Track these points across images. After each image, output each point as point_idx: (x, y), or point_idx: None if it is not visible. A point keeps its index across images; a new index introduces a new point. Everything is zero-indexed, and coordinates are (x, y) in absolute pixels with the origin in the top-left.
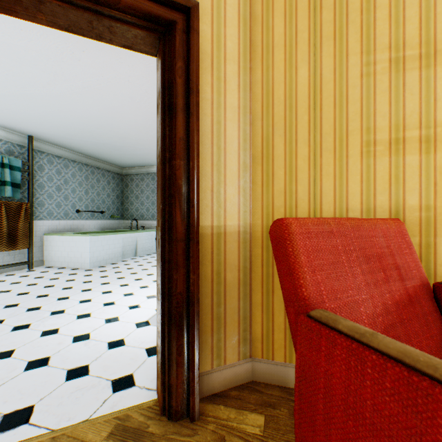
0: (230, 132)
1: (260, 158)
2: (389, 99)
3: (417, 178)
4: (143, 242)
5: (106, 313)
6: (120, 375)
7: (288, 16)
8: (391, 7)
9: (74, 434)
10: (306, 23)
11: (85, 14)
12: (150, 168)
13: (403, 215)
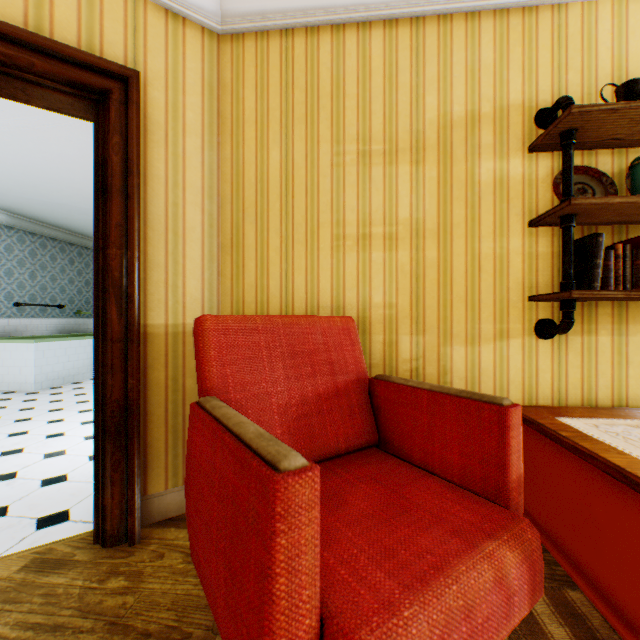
0: (191, 217)
1: (230, 247)
2: (357, 192)
3: (382, 275)
4: None
5: (47, 446)
6: (51, 512)
7: (260, 90)
8: (359, 98)
9: None
10: (278, 101)
11: None
12: None
13: (370, 312)
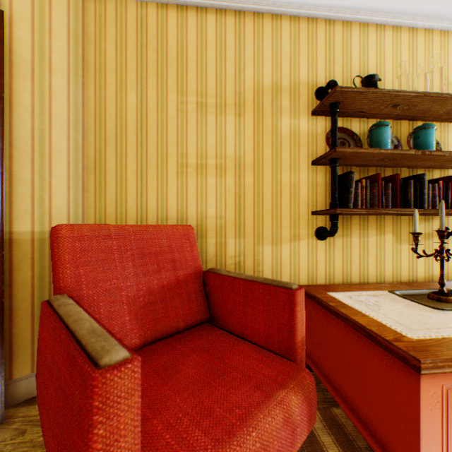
0: (57, 141)
1: (94, 168)
2: (197, 133)
3: (215, 195)
4: None
5: None
6: None
7: (119, 45)
8: (198, 63)
9: None
10: (135, 56)
11: None
12: None
13: (206, 222)
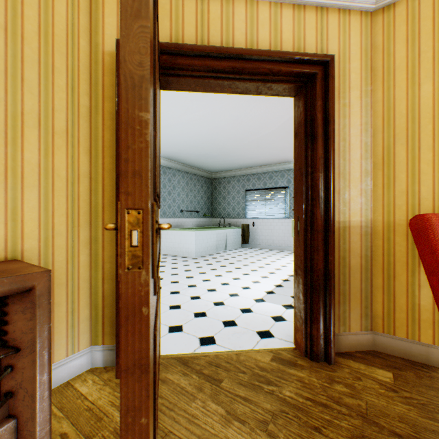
0: (353, 146)
1: (380, 164)
2: None
3: None
4: (231, 237)
5: (226, 290)
6: (260, 329)
7: (410, 41)
8: None
9: (248, 355)
10: (429, 44)
11: (257, 83)
12: (235, 172)
13: None
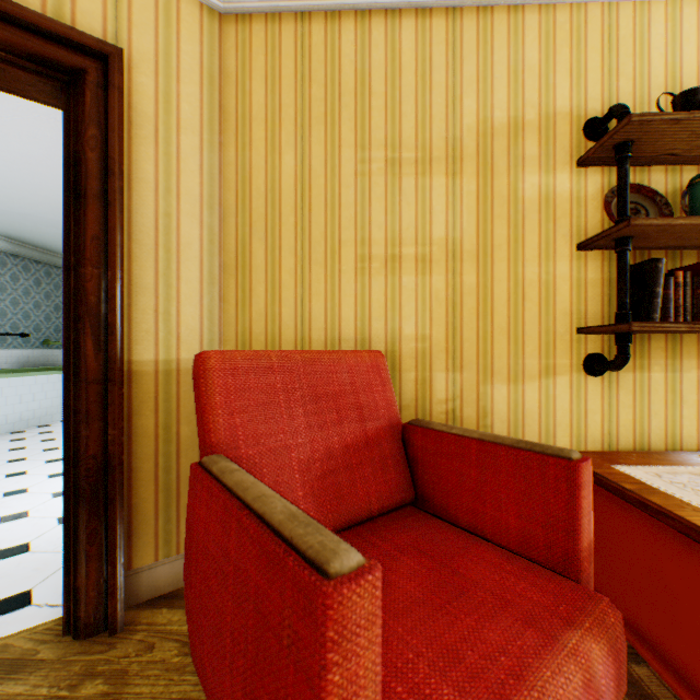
0: (187, 230)
1: (235, 268)
2: (385, 206)
3: (414, 303)
4: None
5: (5, 507)
6: (8, 594)
7: (270, 82)
8: (387, 97)
9: None
10: (293, 96)
11: None
12: None
13: (400, 346)
